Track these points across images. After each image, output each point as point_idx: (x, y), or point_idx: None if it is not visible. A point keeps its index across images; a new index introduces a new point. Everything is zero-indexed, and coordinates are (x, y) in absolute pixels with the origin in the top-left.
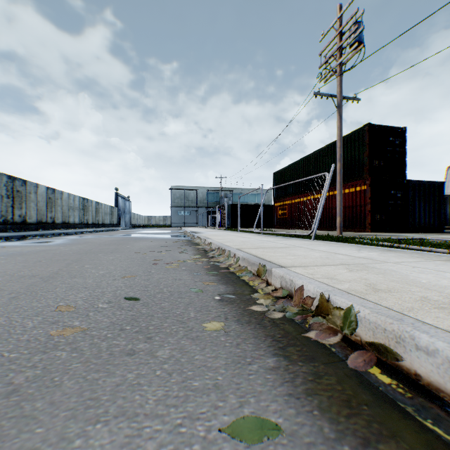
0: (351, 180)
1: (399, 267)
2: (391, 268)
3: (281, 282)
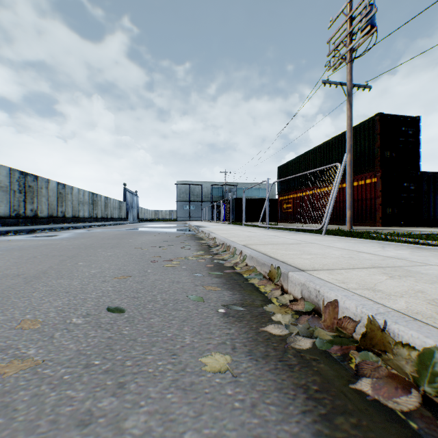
0: (360, 172)
1: None
2: None
3: (302, 291)
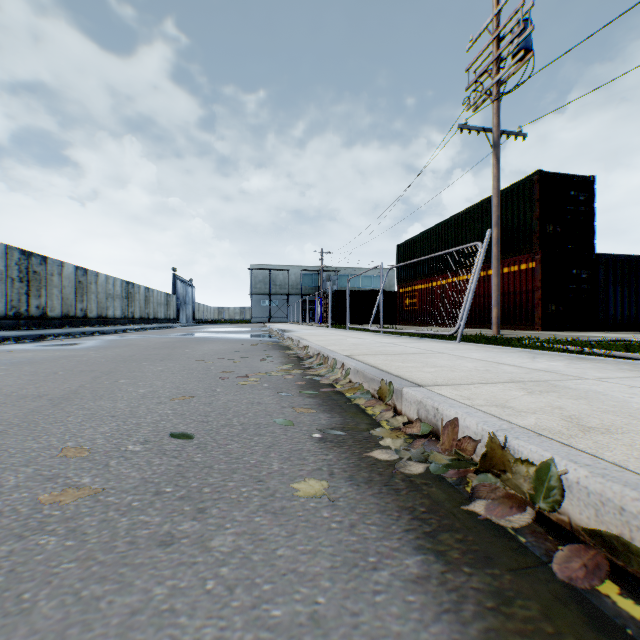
0: (512, 254)
1: (607, 387)
2: (594, 388)
3: (418, 410)
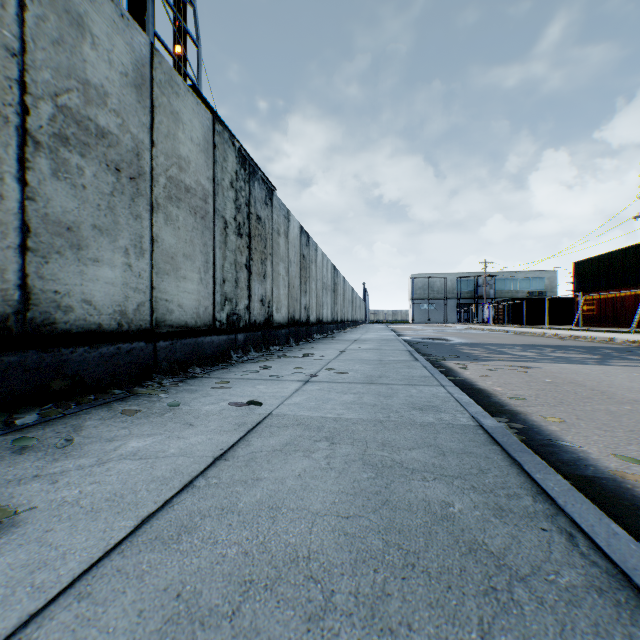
0: None
1: None
2: None
3: (620, 341)
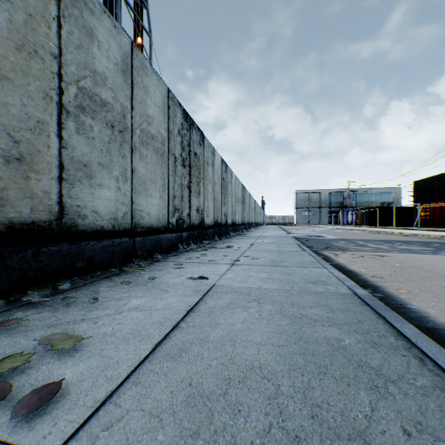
0: None
1: None
2: None
3: None
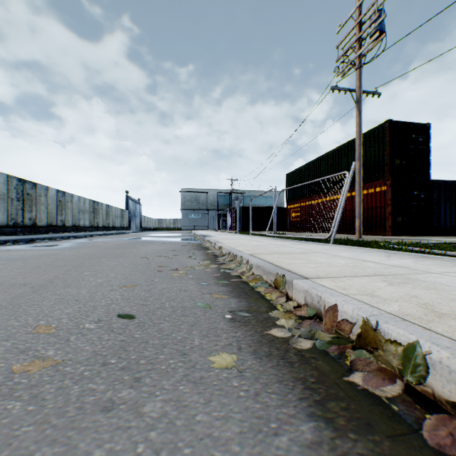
0: (369, 180)
1: (449, 279)
2: (439, 280)
3: (305, 297)
